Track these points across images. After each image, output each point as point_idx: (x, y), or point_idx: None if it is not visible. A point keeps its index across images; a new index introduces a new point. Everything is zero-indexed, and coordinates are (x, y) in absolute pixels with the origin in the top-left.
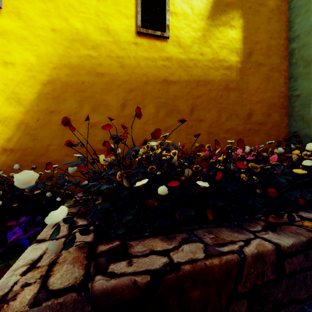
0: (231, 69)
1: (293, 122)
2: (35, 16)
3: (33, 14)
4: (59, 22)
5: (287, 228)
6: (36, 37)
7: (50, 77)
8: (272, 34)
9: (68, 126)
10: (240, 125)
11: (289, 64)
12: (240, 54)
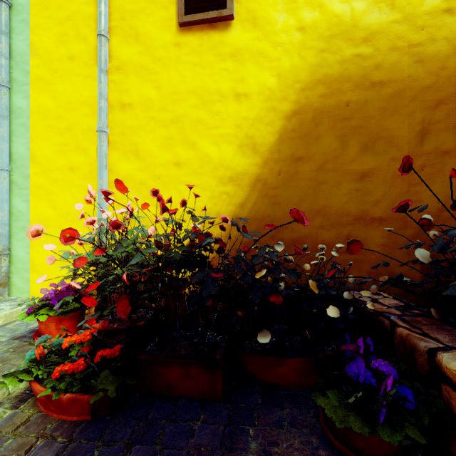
0: None
1: None
2: (276, 15)
3: (273, 13)
4: (310, 13)
5: None
6: (276, 47)
7: (296, 105)
8: None
9: (405, 172)
10: None
11: None
12: None
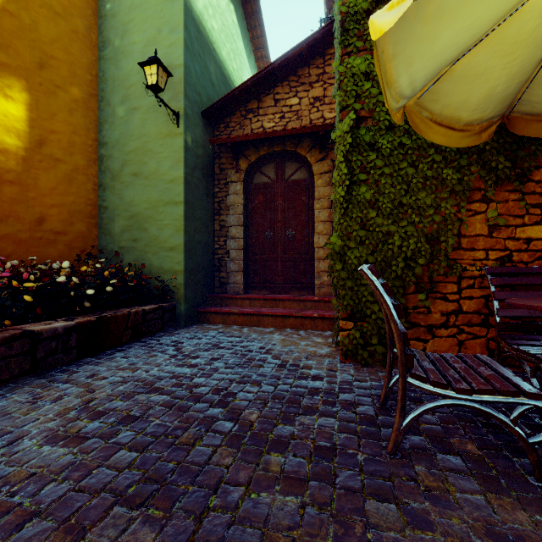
0: (7, 155)
1: (103, 235)
2: None
3: None
4: None
5: (4, 332)
6: None
7: None
8: (76, 129)
9: None
10: (24, 232)
11: (99, 169)
12: (24, 139)
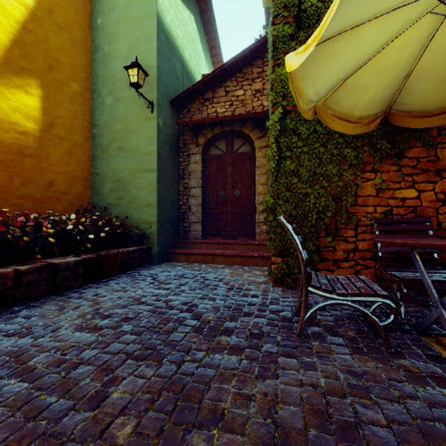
0: (27, 136)
1: (95, 194)
2: None
3: None
4: None
5: (35, 264)
6: None
7: None
8: (75, 114)
9: None
10: (39, 192)
11: (92, 145)
12: (39, 123)
